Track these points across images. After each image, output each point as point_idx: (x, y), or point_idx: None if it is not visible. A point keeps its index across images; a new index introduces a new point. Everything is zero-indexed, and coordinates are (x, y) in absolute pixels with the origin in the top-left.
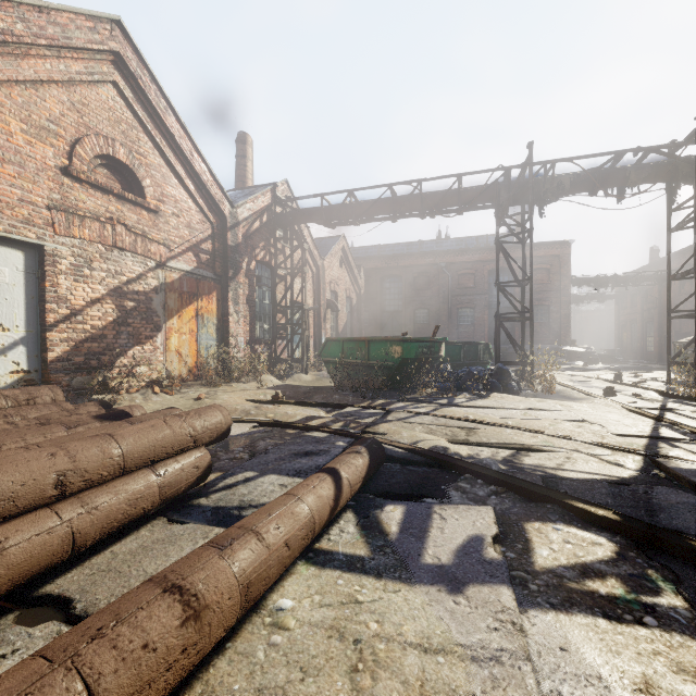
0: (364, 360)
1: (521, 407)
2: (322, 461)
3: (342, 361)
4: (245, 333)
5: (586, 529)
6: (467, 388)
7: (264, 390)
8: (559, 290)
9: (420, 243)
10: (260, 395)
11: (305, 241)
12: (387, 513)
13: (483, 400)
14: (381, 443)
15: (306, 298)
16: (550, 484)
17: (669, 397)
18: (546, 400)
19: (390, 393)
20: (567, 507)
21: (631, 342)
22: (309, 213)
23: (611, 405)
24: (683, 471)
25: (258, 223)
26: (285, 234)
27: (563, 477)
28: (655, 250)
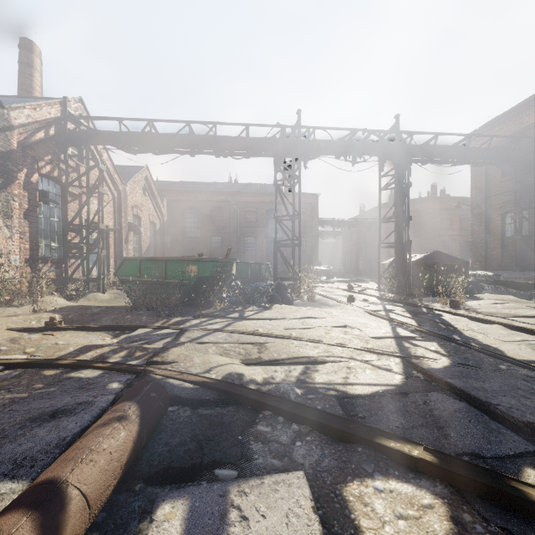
0: (162, 279)
1: (298, 316)
2: (73, 427)
3: (139, 280)
4: (22, 250)
5: (405, 477)
6: (254, 301)
7: (40, 315)
8: (311, 227)
9: (215, 184)
10: (31, 321)
11: (102, 163)
12: (158, 529)
13: (268, 312)
14: (163, 386)
15: (103, 218)
16: (347, 407)
17: (384, 301)
18: (314, 308)
19: (187, 309)
20: (378, 448)
21: (350, 263)
22: (106, 135)
23: (357, 309)
24: (437, 372)
25: (42, 134)
26: (80, 153)
27: (354, 395)
28: (362, 206)
